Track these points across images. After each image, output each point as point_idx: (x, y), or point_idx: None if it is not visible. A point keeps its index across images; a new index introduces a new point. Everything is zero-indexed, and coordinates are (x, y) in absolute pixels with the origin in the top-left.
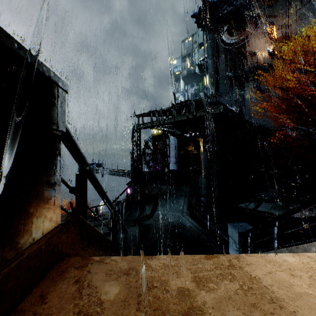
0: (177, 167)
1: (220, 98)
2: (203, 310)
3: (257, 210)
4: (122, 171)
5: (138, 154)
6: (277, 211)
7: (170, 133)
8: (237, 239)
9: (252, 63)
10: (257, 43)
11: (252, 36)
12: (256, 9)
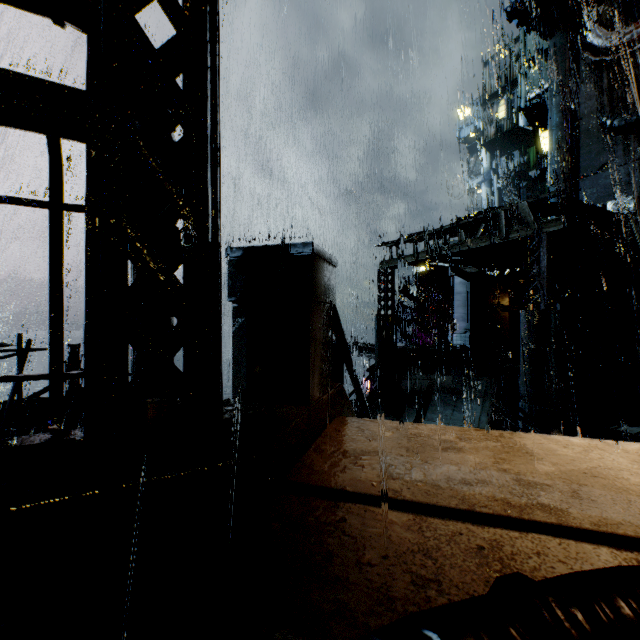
0: (468, 340)
1: (582, 182)
2: (461, 448)
3: None
4: (359, 345)
5: (388, 315)
6: None
7: (453, 271)
8: None
9: None
10: None
11: None
12: None
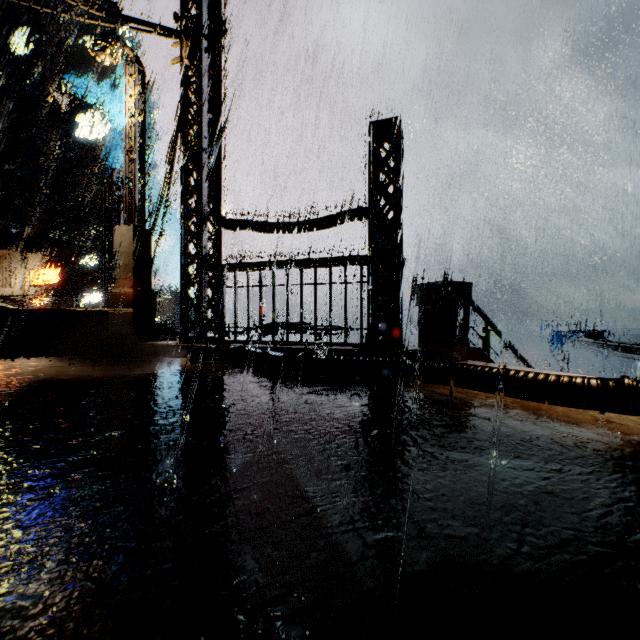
0: None
1: None
2: None
3: None
4: (639, 347)
5: None
6: None
7: None
8: None
9: None
10: None
11: None
12: None
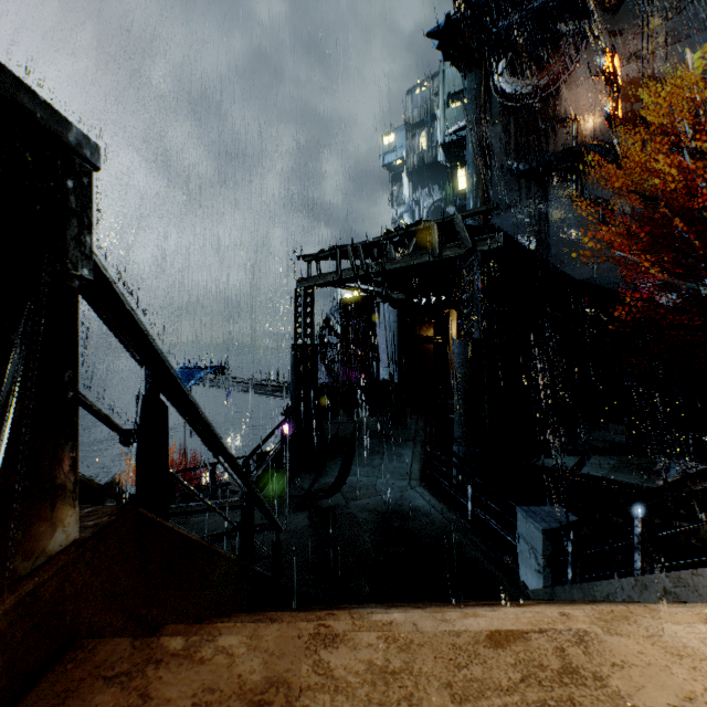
0: (396, 374)
1: (493, 220)
2: None
3: (581, 472)
4: (271, 383)
5: (307, 346)
6: (626, 475)
7: (380, 296)
8: (539, 544)
9: (565, 141)
10: (577, 95)
11: (565, 78)
12: (575, 17)
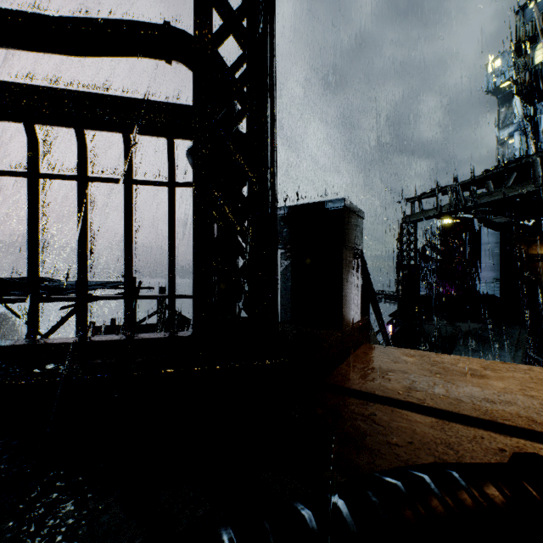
0: (498, 289)
1: None
2: (484, 375)
3: None
4: (381, 292)
5: (410, 265)
6: None
7: (480, 222)
8: None
9: None
10: None
11: None
12: None
